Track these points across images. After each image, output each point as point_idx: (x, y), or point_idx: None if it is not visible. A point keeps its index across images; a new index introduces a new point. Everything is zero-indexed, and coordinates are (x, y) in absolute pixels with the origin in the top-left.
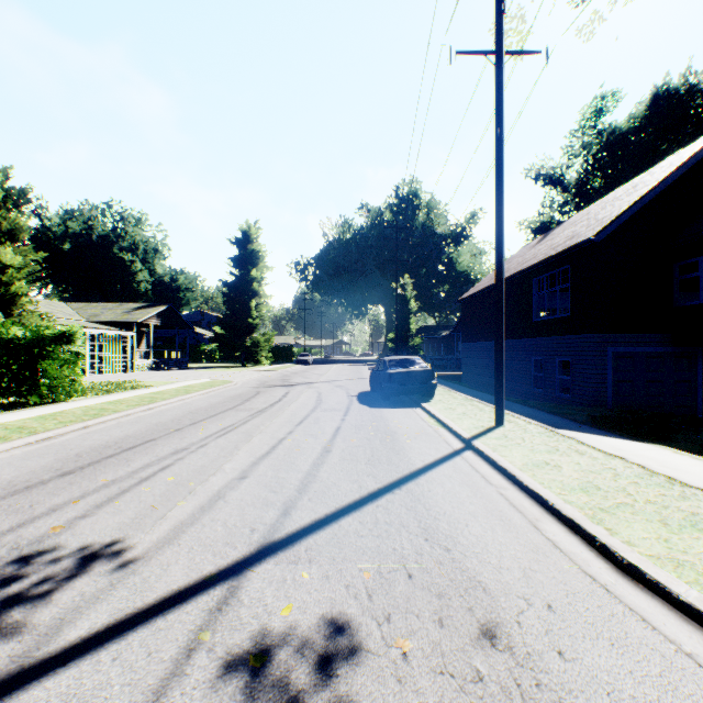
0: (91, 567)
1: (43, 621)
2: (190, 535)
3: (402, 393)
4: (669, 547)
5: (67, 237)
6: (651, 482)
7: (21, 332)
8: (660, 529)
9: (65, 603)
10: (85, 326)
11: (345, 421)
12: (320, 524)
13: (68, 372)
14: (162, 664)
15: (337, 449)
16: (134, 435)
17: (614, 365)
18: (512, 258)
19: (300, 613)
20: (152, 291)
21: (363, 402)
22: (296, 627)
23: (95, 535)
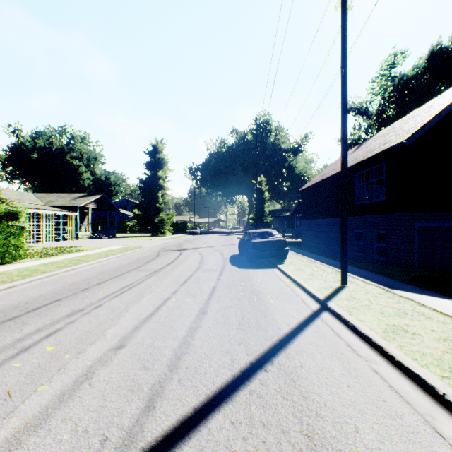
0: None
1: None
2: None
3: (263, 257)
4: None
5: (36, 150)
6: None
7: None
8: None
9: None
10: (41, 209)
11: (220, 280)
12: (185, 428)
13: (14, 242)
14: None
15: (212, 311)
16: (46, 295)
17: (419, 236)
18: (336, 162)
19: None
20: (93, 186)
21: (233, 263)
22: None
23: None
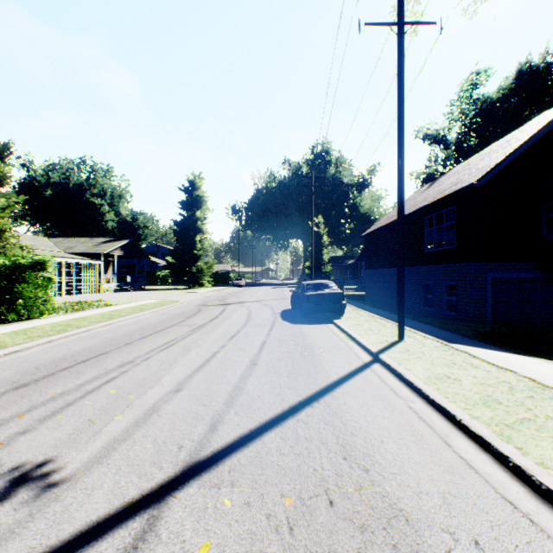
0: (16, 492)
1: None
2: (120, 453)
3: (318, 312)
4: None
5: (49, 185)
6: (546, 396)
7: (1, 261)
8: None
9: None
10: (61, 256)
11: (270, 335)
12: (244, 440)
13: (41, 294)
14: None
15: (263, 362)
16: (90, 349)
17: (492, 288)
18: (405, 201)
19: (218, 552)
20: (117, 228)
21: (285, 319)
22: None
23: (29, 453)
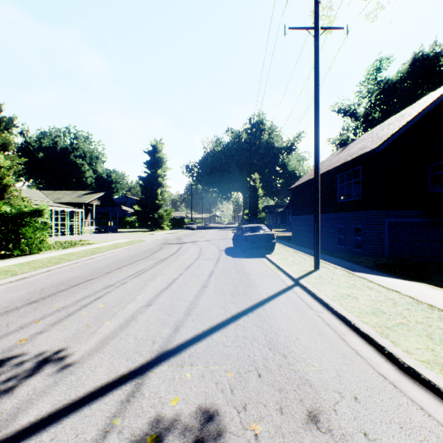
0: (43, 369)
1: (5, 409)
2: (111, 345)
3: (253, 248)
4: (435, 355)
5: (41, 149)
6: (419, 308)
7: (9, 209)
8: (428, 342)
9: (22, 396)
10: (51, 205)
11: (217, 266)
12: (199, 338)
13: (39, 235)
14: (85, 442)
15: (211, 285)
16: (80, 276)
17: (389, 230)
18: (323, 162)
19: (184, 403)
20: (95, 183)
21: (228, 254)
22: (180, 414)
23: (47, 345)
